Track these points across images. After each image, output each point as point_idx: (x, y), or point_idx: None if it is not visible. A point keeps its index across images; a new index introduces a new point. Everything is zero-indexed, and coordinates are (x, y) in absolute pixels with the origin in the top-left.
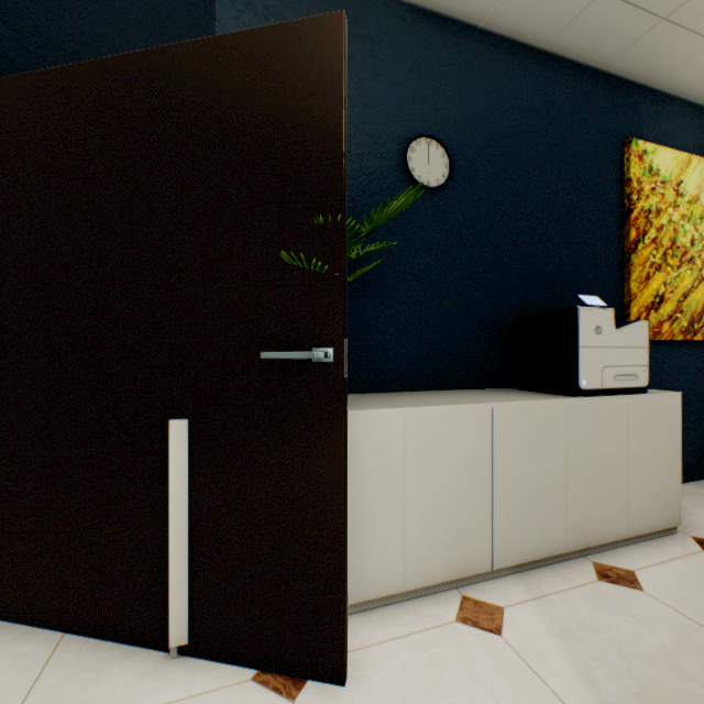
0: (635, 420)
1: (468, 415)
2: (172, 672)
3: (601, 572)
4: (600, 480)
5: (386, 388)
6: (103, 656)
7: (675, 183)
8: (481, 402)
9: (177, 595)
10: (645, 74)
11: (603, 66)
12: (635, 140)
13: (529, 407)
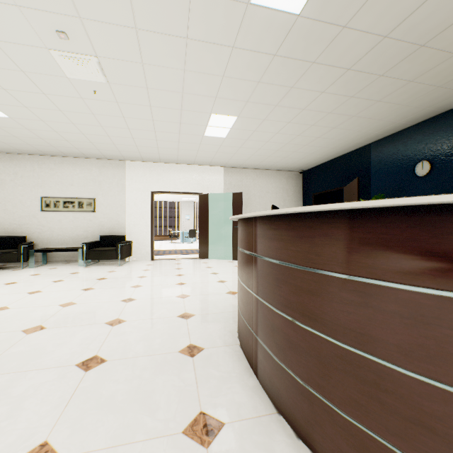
0: None
1: None
2: None
3: None
4: None
5: None
6: None
7: None
8: None
9: None
10: None
11: None
12: None
13: None
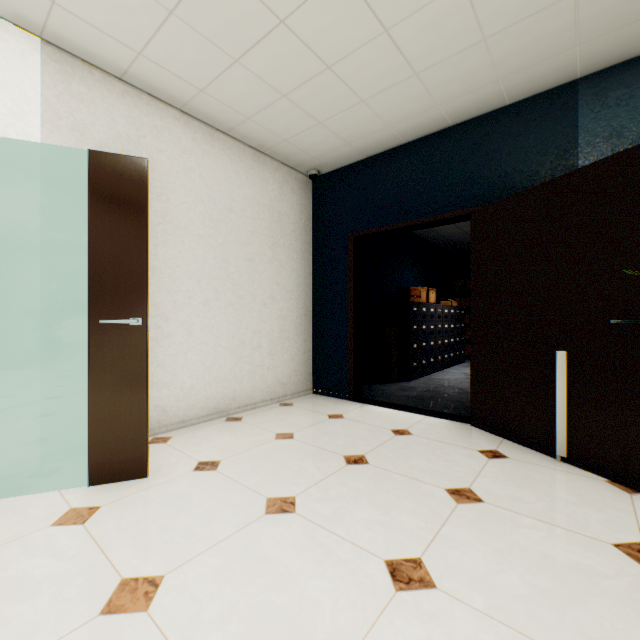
0: None
1: None
2: (557, 464)
3: None
4: None
5: None
6: (523, 449)
7: None
8: None
9: (559, 432)
10: None
11: None
12: None
13: None
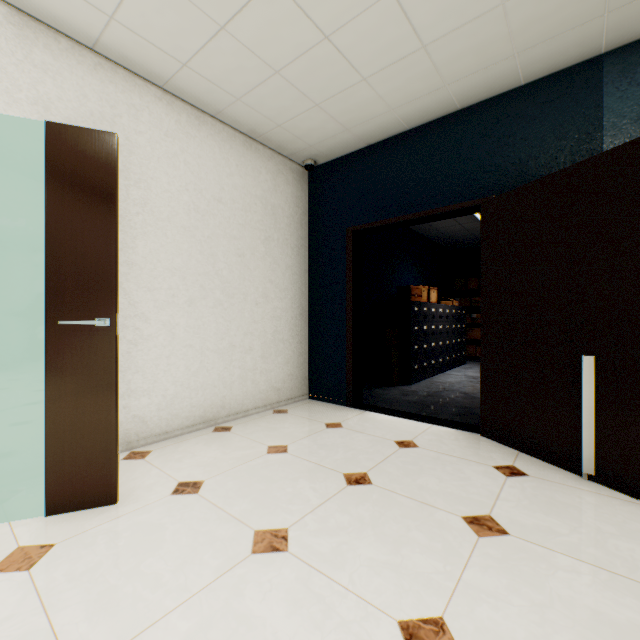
0: None
1: None
2: (584, 483)
3: None
4: None
5: None
6: (542, 465)
7: None
8: None
9: (586, 447)
10: None
11: None
12: None
13: None
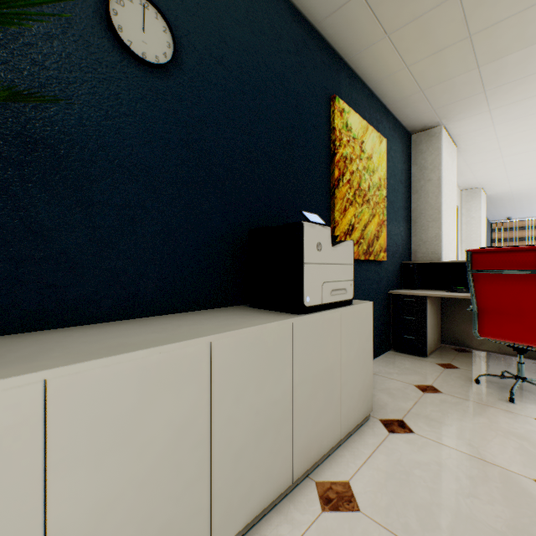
0: (345, 330)
1: (175, 358)
2: None
3: (324, 496)
4: (321, 394)
5: (75, 320)
6: None
7: (361, 141)
8: (197, 335)
9: None
10: (344, 47)
11: (318, 25)
12: (338, 98)
13: (256, 333)
